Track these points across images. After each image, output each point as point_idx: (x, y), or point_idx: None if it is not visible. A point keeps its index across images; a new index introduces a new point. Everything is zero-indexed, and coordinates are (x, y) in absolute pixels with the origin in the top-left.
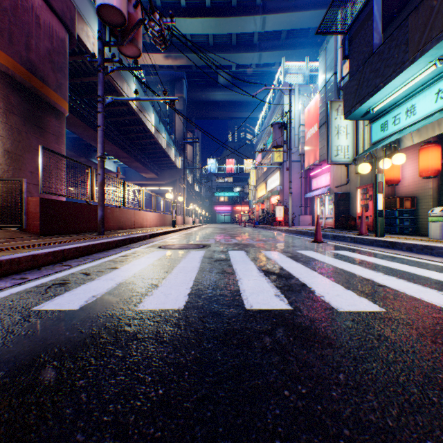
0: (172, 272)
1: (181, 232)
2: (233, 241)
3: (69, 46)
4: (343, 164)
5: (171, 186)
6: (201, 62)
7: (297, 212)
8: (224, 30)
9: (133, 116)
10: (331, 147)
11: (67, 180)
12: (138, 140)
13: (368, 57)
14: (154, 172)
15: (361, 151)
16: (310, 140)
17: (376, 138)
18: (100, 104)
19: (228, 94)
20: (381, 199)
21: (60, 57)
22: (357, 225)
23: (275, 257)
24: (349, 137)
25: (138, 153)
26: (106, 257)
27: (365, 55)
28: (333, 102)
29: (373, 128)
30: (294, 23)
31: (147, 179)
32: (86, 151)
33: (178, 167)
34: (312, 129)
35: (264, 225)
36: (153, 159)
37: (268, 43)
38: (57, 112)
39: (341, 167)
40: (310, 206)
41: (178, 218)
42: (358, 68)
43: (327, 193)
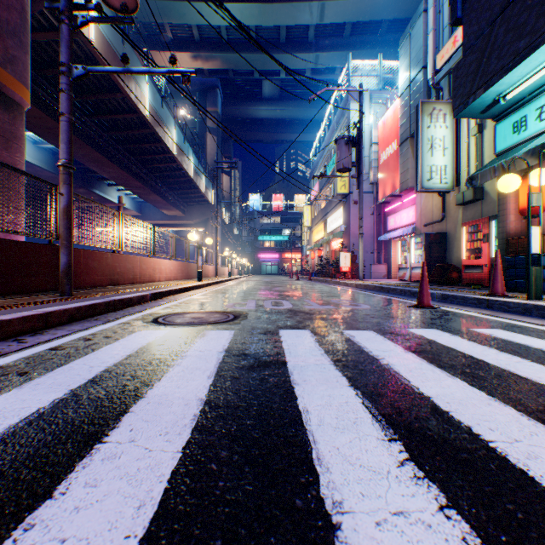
0: (103, 440)
1: (208, 288)
2: (285, 304)
3: (33, 4)
4: (438, 192)
5: (201, 227)
6: (240, 65)
7: (367, 260)
8: (270, 21)
9: (146, 129)
10: (422, 168)
11: (1, 202)
12: (156, 164)
13: (500, 11)
14: (179, 209)
15: (465, 173)
16: (386, 163)
17: (504, 144)
18: (64, 76)
19: (275, 109)
20: (537, 235)
21: (12, 14)
22: (462, 279)
23: (382, 353)
24: (448, 153)
25: (156, 182)
26: (10, 352)
27: (493, 9)
28: (426, 104)
29: (498, 130)
30: (362, 13)
31: (170, 218)
32: (85, 179)
33: (210, 202)
34: (389, 148)
35: (323, 278)
36: (177, 191)
37: (328, 41)
38: (7, 100)
39: (433, 197)
40: (385, 252)
41: (209, 268)
42: (481, 34)
43: (410, 234)
